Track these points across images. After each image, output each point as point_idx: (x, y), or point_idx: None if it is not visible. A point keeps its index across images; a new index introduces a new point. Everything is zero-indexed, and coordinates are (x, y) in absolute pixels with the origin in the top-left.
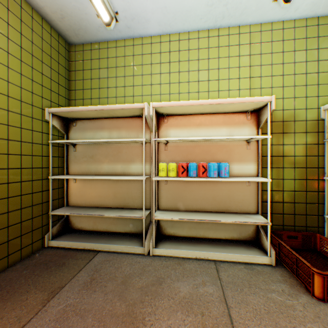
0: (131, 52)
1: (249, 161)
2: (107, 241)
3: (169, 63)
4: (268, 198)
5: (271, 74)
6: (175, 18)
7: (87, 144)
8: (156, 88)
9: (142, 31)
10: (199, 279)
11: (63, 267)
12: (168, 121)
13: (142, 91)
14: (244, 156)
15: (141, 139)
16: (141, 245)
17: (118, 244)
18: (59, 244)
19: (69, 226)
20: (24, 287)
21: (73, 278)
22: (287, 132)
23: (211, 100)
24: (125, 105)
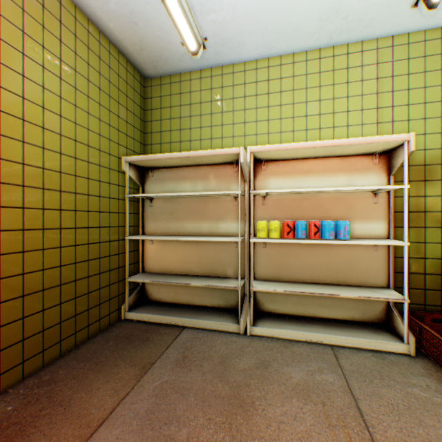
0: (219, 83)
1: (376, 218)
2: (193, 315)
3: (268, 95)
4: (405, 267)
5: (407, 102)
6: (276, 39)
7: (166, 198)
8: (250, 127)
9: (233, 57)
10: (313, 365)
11: (148, 342)
12: (267, 168)
13: (232, 131)
14: (369, 211)
15: (236, 191)
16: (235, 322)
17: (207, 319)
18: (137, 317)
19: (145, 297)
20: (111, 360)
21: (162, 354)
22: (431, 179)
23: (326, 141)
24: (216, 151)
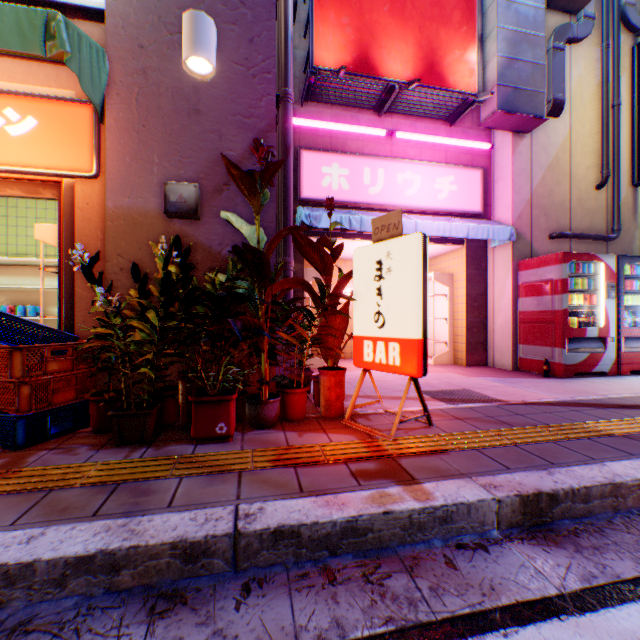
0: None
1: None
2: None
3: None
4: None
5: None
6: None
7: None
8: None
9: None
10: None
11: None
12: None
13: None
14: None
15: None
16: None
17: None
18: None
19: None
20: None
21: None
22: None
23: (17, 259)
24: None
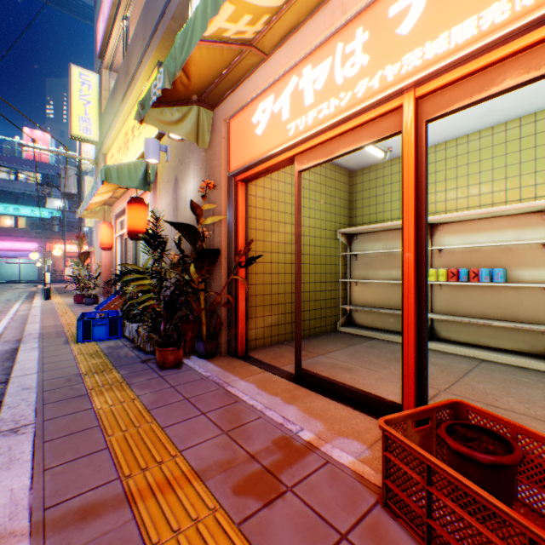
0: None
1: (544, 266)
2: (382, 333)
3: (444, 171)
4: None
5: None
6: (446, 134)
7: (365, 254)
8: (429, 198)
9: None
10: (455, 361)
11: (351, 339)
12: (441, 228)
13: None
14: (537, 260)
15: None
16: None
17: (391, 335)
18: (346, 330)
19: (351, 321)
20: (333, 341)
21: (359, 343)
22: None
23: (480, 210)
24: (397, 222)
